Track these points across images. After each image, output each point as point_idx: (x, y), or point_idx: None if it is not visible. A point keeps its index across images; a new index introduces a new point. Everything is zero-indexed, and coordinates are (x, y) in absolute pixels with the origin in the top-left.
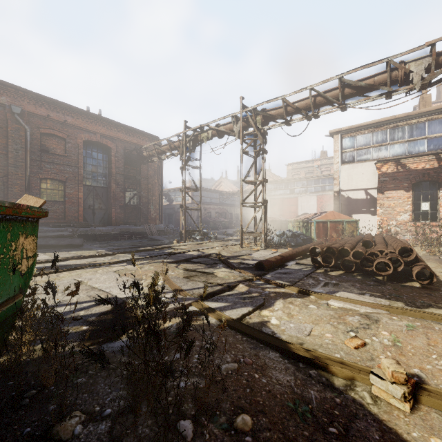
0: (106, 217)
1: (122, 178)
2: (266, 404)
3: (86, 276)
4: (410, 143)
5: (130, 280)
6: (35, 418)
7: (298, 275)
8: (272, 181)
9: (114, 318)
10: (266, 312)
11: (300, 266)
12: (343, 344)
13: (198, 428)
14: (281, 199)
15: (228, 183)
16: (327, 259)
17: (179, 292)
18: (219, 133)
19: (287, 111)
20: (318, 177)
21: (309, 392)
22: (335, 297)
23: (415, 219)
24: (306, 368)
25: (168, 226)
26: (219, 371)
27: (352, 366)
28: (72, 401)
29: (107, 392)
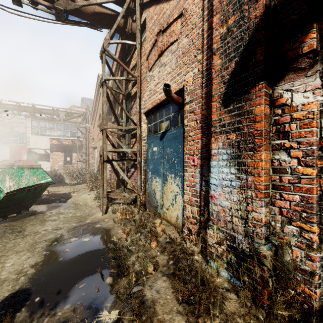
0: None
1: None
2: None
3: None
4: (64, 132)
5: None
6: None
7: None
8: None
9: None
10: None
11: None
12: None
13: None
14: None
15: None
16: None
17: None
18: None
19: (1, 107)
20: (11, 133)
21: None
22: None
23: (65, 164)
24: None
25: None
26: None
27: None
28: None
29: None
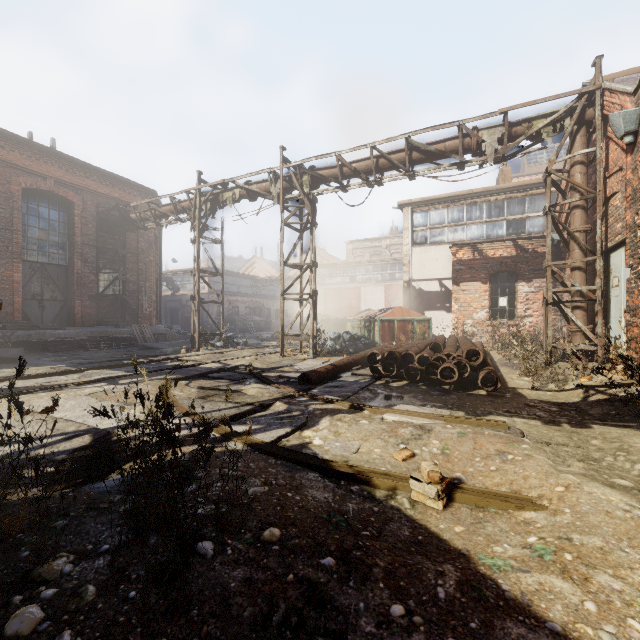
0: (65, 313)
1: (94, 252)
2: (298, 517)
3: (40, 403)
4: (488, 225)
5: (115, 405)
6: (2, 568)
7: (352, 388)
8: (326, 264)
9: (98, 451)
10: (308, 432)
11: (356, 378)
12: (392, 458)
13: (220, 547)
14: (338, 290)
15: (265, 265)
16: (389, 367)
17: (191, 416)
18: (251, 194)
19: (343, 173)
20: (386, 262)
21: (347, 506)
22: (392, 410)
23: (492, 317)
24: (348, 485)
25: (172, 327)
26: (246, 496)
27: (396, 476)
28: (53, 545)
29: (100, 530)
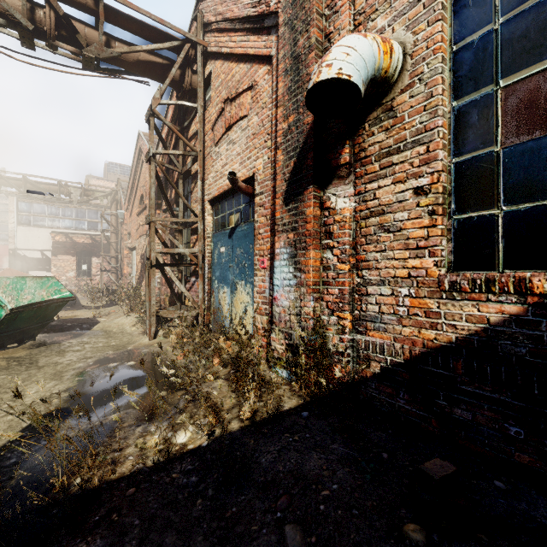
0: None
1: None
2: None
3: None
4: (77, 222)
5: None
6: None
7: None
8: None
9: None
10: None
11: None
12: None
13: None
14: None
15: None
16: None
17: None
18: None
19: None
20: None
21: None
22: None
23: (79, 275)
24: None
25: None
26: None
27: None
28: None
29: None
